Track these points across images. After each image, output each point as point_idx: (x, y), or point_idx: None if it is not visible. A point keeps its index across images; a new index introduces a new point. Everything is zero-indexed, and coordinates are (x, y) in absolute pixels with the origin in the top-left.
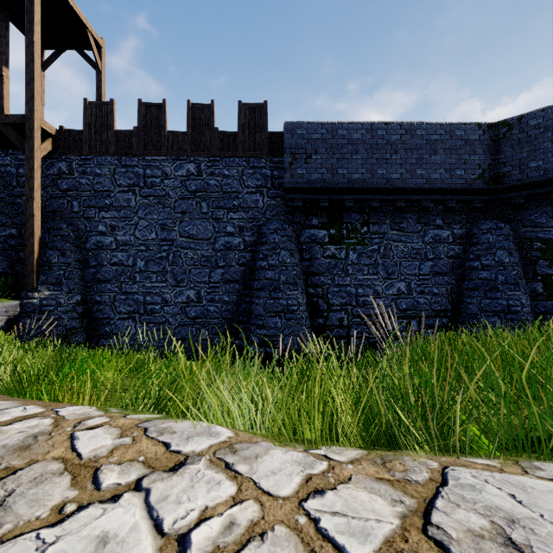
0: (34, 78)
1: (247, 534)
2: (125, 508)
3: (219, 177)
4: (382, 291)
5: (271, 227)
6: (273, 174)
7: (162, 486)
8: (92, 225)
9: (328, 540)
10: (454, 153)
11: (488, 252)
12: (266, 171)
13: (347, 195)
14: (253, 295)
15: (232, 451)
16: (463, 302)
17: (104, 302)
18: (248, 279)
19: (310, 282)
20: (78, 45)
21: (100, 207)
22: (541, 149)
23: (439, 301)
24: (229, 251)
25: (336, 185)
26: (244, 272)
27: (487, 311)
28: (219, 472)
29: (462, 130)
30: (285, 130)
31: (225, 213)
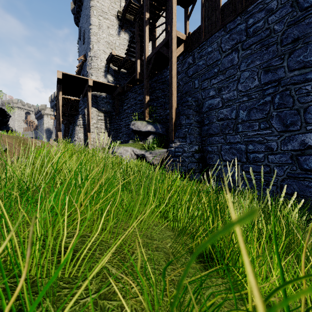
0: (172, 5)
1: None
2: None
3: None
4: None
5: None
6: None
7: None
8: (206, 93)
9: None
10: None
11: None
12: None
13: None
14: None
15: None
16: None
17: (213, 152)
18: None
19: None
20: None
21: (211, 77)
22: None
23: None
24: None
25: None
26: None
27: None
28: None
29: None
30: None
31: None
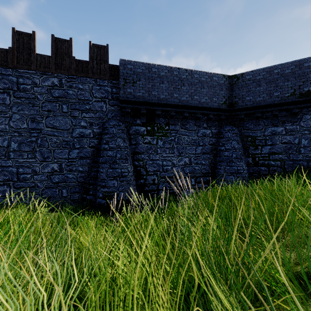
0: None
1: None
2: None
3: (76, 89)
4: (176, 163)
5: (111, 124)
6: (112, 90)
7: None
8: None
9: None
10: (212, 89)
11: (228, 142)
12: (108, 88)
13: (157, 107)
14: (99, 166)
15: None
16: (217, 168)
17: None
18: (96, 156)
19: (136, 158)
20: None
21: None
22: (251, 91)
23: (205, 168)
24: (83, 138)
25: (151, 100)
26: (93, 152)
27: (228, 173)
28: None
29: (216, 77)
30: (120, 64)
31: (79, 113)
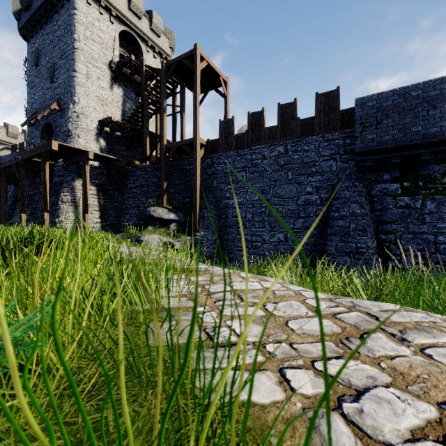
0: (197, 117)
1: (282, 290)
2: (255, 283)
3: (301, 152)
4: None
5: (343, 185)
6: (345, 142)
7: (263, 282)
8: (223, 193)
9: (301, 294)
10: None
11: None
12: (339, 141)
13: (423, 149)
14: (327, 238)
15: (283, 283)
16: None
17: (229, 240)
18: (323, 226)
19: (381, 229)
20: (215, 86)
21: (227, 183)
22: None
23: None
24: (308, 206)
25: (409, 142)
26: (320, 221)
27: None
28: (278, 284)
29: None
30: (355, 105)
31: (305, 178)
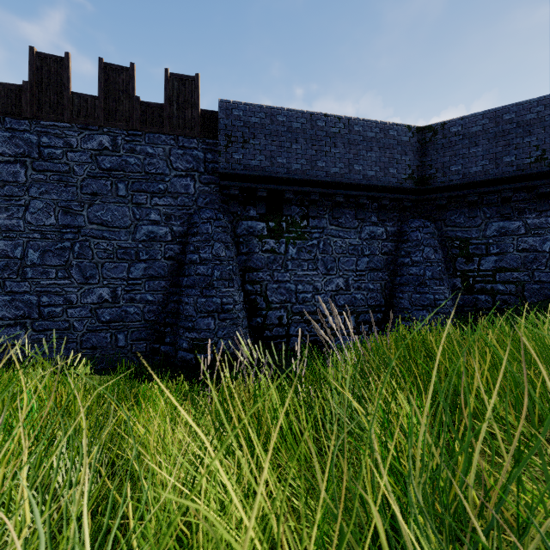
0: None
1: None
2: None
3: (141, 155)
4: (321, 287)
5: (204, 216)
6: (206, 157)
7: None
8: None
9: None
10: (387, 152)
11: (417, 249)
12: (198, 153)
13: (287, 186)
14: (182, 293)
15: None
16: (396, 297)
17: None
18: (177, 275)
19: (248, 278)
20: None
21: None
22: (460, 155)
23: (374, 297)
24: (153, 243)
25: (275, 174)
26: (171, 267)
27: (417, 305)
28: None
29: (395, 131)
30: (220, 108)
31: (148, 198)
